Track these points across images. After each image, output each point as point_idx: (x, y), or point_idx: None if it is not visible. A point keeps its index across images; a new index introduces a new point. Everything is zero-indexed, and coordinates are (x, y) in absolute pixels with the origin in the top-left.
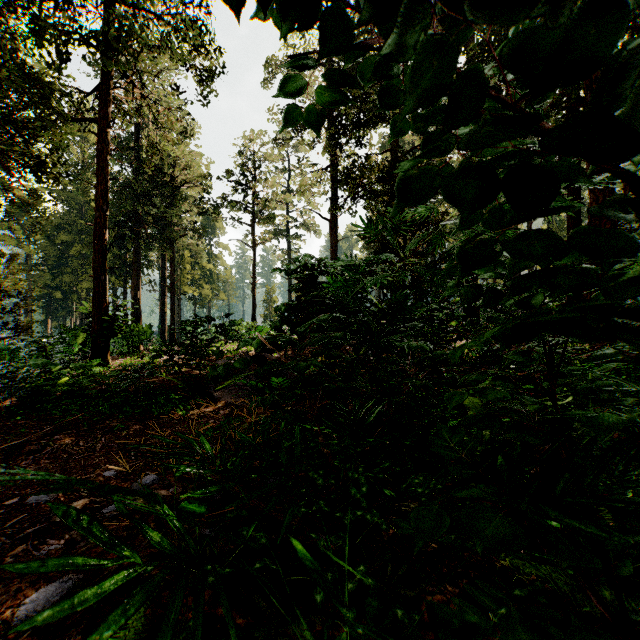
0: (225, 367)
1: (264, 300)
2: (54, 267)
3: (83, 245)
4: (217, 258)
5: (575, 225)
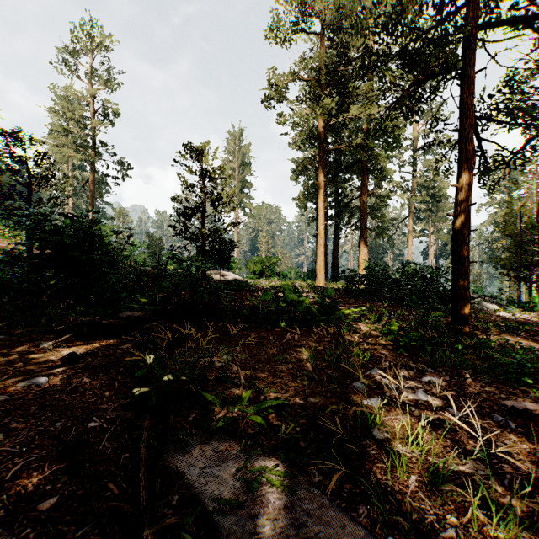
0: (141, 270)
1: None
2: None
3: None
4: None
5: None
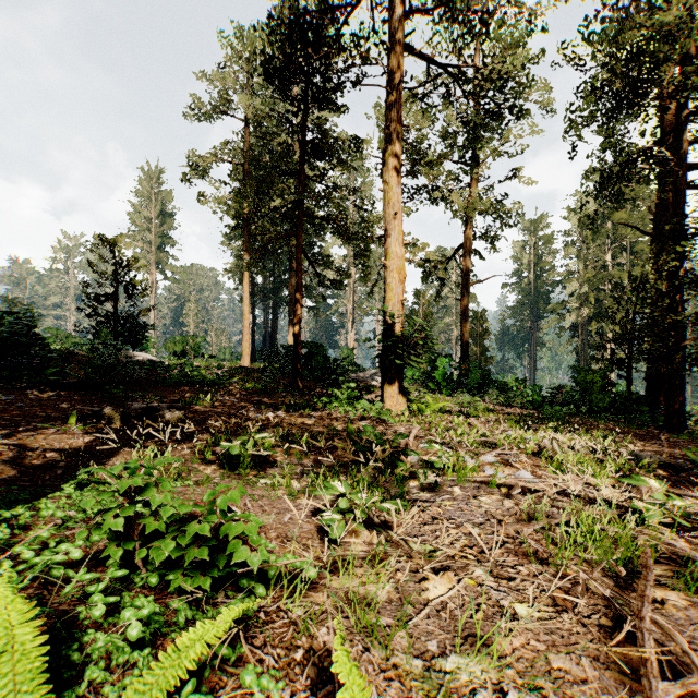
0: (54, 351)
1: None
2: None
3: None
4: None
5: None
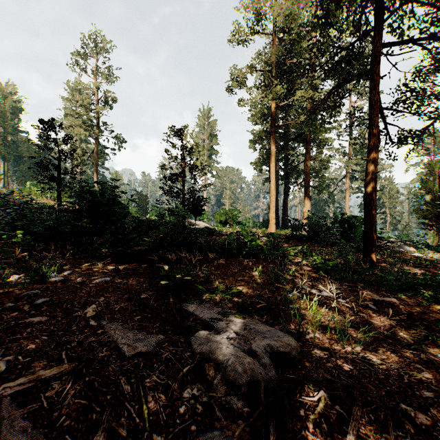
0: (141, 220)
1: None
2: None
3: None
4: None
5: None
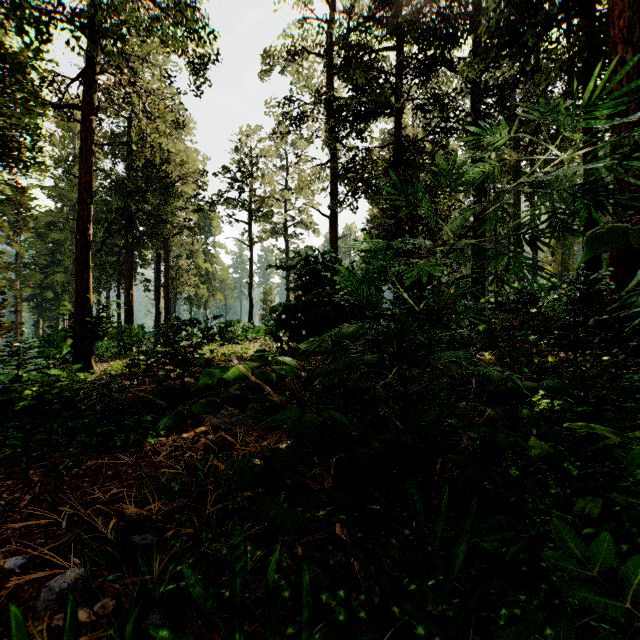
0: (176, 416)
1: (261, 300)
2: (46, 266)
3: (73, 243)
4: (214, 257)
5: (592, 220)
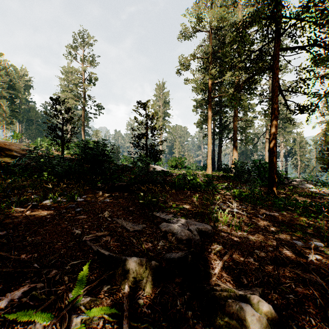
0: (118, 165)
1: None
2: None
3: None
4: None
5: None
